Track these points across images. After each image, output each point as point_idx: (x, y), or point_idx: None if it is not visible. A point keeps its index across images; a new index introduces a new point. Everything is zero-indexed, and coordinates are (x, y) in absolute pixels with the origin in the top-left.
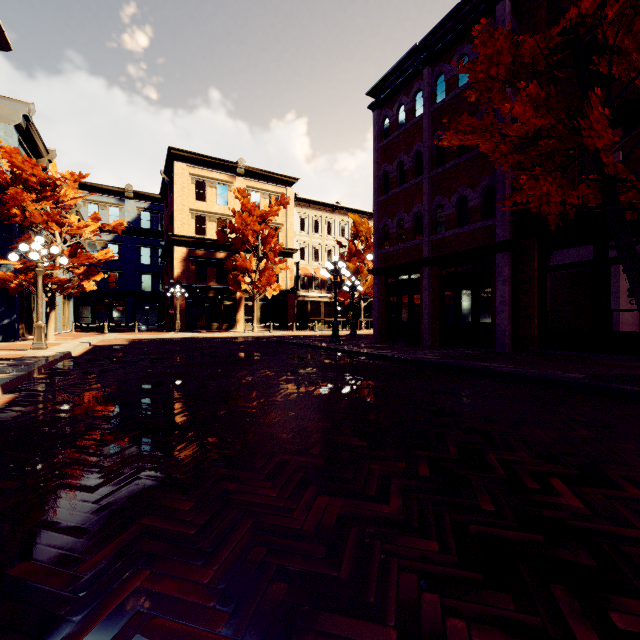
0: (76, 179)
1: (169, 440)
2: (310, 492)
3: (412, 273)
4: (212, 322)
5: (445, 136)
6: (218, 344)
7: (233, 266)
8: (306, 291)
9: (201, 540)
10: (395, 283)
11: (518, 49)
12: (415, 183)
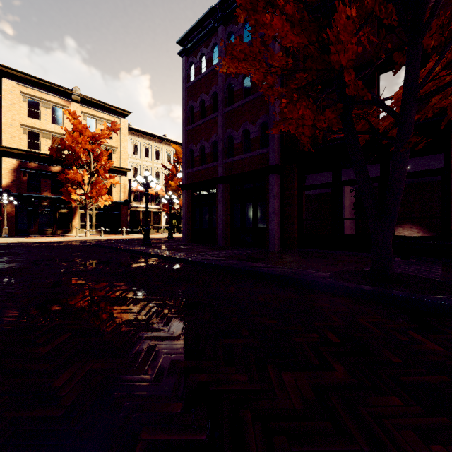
0: None
1: None
2: None
3: (211, 189)
4: (46, 228)
5: (224, 62)
6: (29, 249)
7: (66, 179)
8: (138, 203)
9: None
10: (199, 196)
11: None
12: (213, 117)
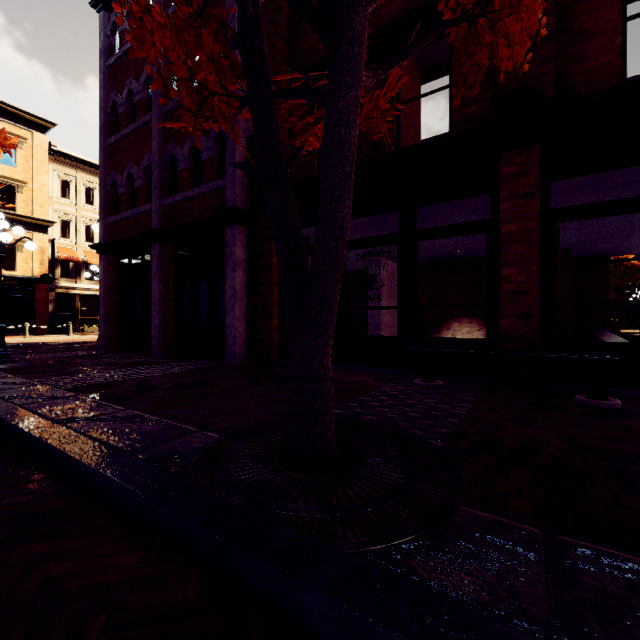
0: None
1: None
2: None
3: (145, 253)
4: None
5: None
6: None
7: None
8: (72, 281)
9: None
10: (127, 267)
11: None
12: (145, 122)
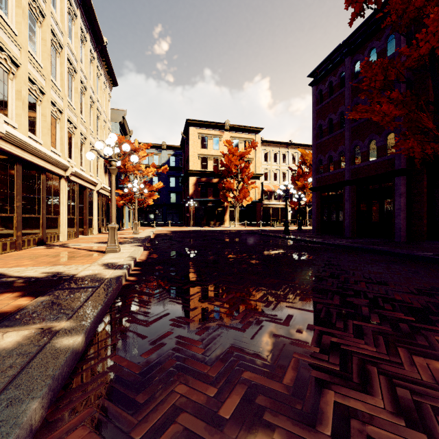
0: (146, 147)
1: (216, 265)
2: (268, 278)
3: (338, 190)
4: (210, 221)
5: (350, 114)
6: (217, 234)
7: (223, 187)
8: (268, 201)
9: (237, 282)
10: (327, 196)
11: (387, 72)
12: (340, 132)
